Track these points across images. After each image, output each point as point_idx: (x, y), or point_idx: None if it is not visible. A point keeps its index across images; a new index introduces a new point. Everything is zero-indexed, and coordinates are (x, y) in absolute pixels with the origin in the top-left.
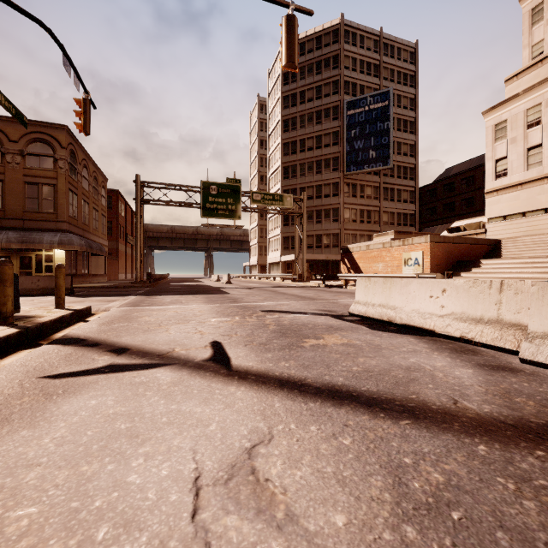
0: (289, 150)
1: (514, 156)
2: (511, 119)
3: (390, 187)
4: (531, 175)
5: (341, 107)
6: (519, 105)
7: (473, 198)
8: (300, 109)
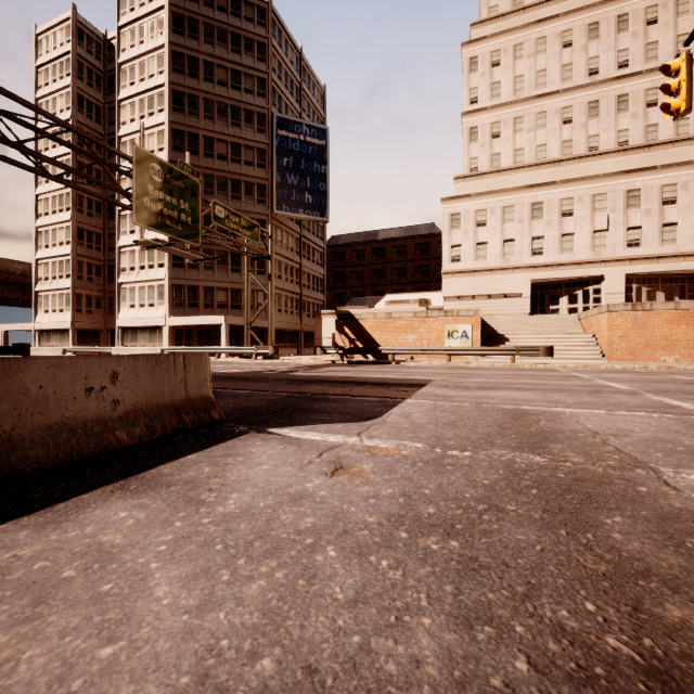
0: (185, 144)
1: (466, 246)
2: (464, 214)
3: (307, 242)
4: (479, 266)
5: (269, 119)
6: (470, 205)
7: (364, 272)
8: (206, 88)
